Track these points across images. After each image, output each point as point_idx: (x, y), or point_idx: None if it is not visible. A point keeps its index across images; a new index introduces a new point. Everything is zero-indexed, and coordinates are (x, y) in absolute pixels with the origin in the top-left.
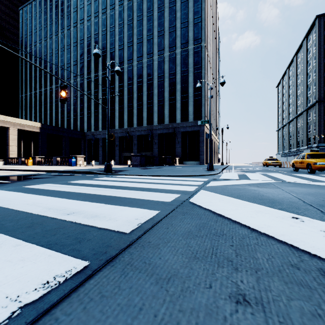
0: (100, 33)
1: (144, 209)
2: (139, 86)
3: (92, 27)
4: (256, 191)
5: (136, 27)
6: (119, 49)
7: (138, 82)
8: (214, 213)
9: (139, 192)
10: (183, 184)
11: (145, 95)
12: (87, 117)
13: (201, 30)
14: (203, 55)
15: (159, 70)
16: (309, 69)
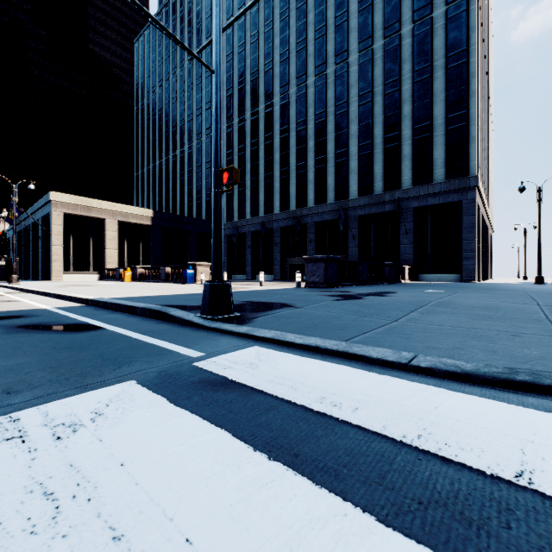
0: (248, 41)
1: None
2: (320, 124)
3: (234, 36)
4: None
5: (314, 9)
6: (280, 60)
7: (317, 117)
8: None
9: None
10: None
11: (332, 140)
12: (227, 196)
13: None
14: (474, 21)
15: (362, 82)
16: None
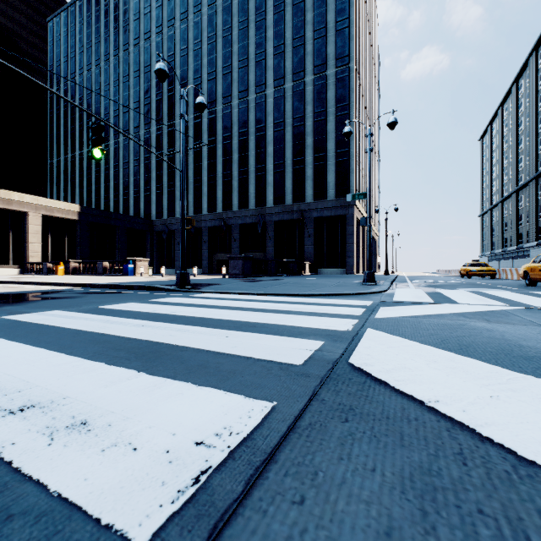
0: (178, 53)
1: (231, 396)
2: (243, 141)
3: (164, 45)
4: (492, 332)
5: (238, 41)
6: (208, 79)
7: (240, 134)
8: (435, 413)
9: (231, 334)
10: (324, 313)
11: (253, 156)
12: (156, 194)
13: (349, 42)
14: (353, 85)
15: (276, 112)
16: (540, 106)
